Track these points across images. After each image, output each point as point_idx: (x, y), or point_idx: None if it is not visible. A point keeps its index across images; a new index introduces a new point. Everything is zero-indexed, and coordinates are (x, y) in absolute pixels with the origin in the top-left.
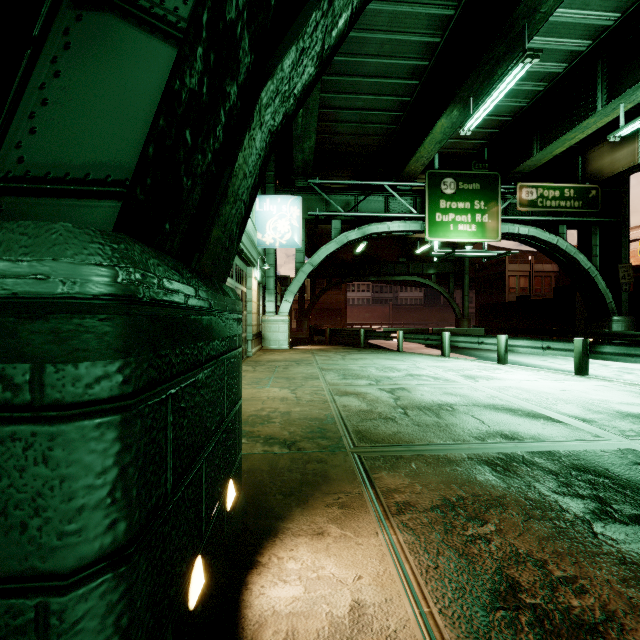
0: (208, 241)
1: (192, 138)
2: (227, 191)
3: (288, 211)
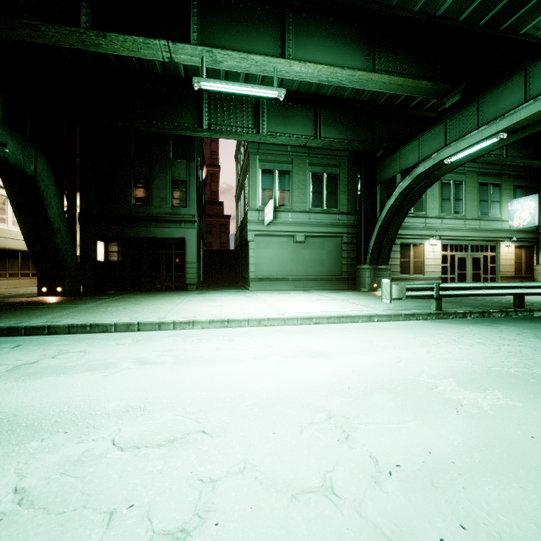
0: (380, 262)
1: (373, 258)
2: (381, 257)
3: (527, 205)
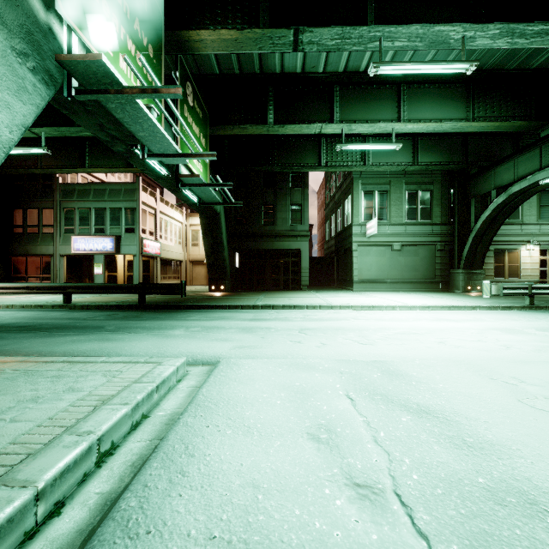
0: (474, 267)
1: (467, 263)
2: (475, 263)
3: None
